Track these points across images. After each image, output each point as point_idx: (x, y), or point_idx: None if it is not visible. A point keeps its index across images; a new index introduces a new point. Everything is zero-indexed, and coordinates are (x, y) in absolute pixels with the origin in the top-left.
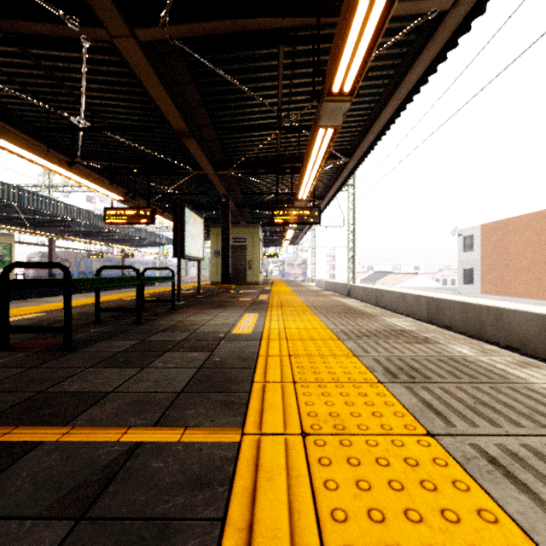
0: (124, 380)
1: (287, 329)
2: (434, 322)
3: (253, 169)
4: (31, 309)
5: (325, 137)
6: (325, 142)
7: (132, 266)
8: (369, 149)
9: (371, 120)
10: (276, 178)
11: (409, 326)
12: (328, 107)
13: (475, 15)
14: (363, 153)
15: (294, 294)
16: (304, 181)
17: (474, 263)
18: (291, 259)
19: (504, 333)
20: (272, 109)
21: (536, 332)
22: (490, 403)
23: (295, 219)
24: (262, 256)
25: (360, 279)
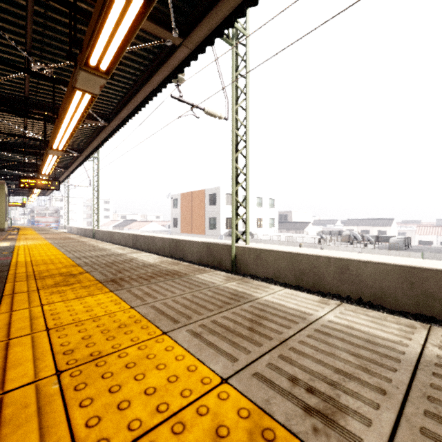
0: None
1: (29, 244)
2: (135, 247)
3: (2, 148)
4: None
5: (54, 157)
6: (54, 158)
7: None
8: (91, 154)
9: (90, 141)
10: (23, 157)
11: (87, 240)
12: (52, 151)
13: (117, 131)
14: (88, 154)
15: (38, 235)
16: (45, 167)
17: (178, 215)
18: (42, 208)
19: (155, 247)
20: (20, 129)
21: (161, 245)
22: (78, 247)
23: (40, 186)
24: (7, 207)
25: (113, 226)
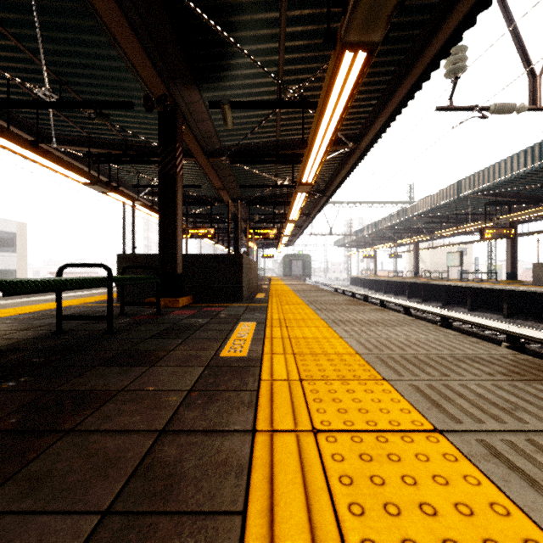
0: (94, 309)
1: None
2: None
3: None
4: (339, 388)
5: None
6: None
7: (68, 264)
8: None
9: None
10: None
11: None
12: None
13: None
14: None
15: None
16: None
17: None
18: None
19: None
20: None
21: None
22: None
23: None
24: None
25: None
